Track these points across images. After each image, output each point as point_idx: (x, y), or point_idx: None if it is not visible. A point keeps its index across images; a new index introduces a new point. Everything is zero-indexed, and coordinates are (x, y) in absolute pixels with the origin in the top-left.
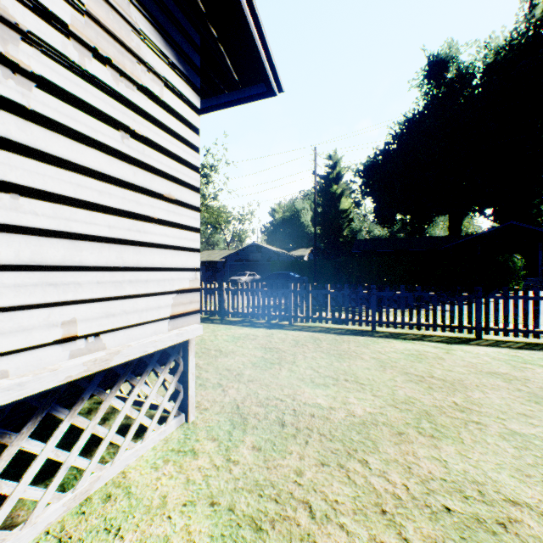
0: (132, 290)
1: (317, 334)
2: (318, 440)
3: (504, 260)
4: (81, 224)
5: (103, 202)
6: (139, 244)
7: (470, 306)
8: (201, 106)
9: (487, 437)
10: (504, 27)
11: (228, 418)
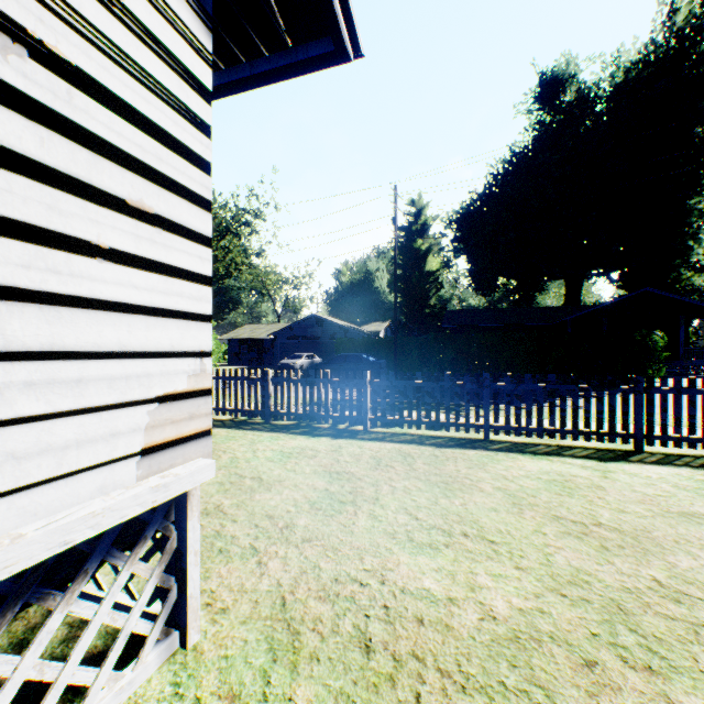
0: (35, 404)
1: (407, 447)
2: (440, 691)
3: (641, 337)
4: None
5: None
6: (56, 301)
7: (626, 404)
8: (224, 79)
9: None
10: (636, 38)
11: (264, 634)
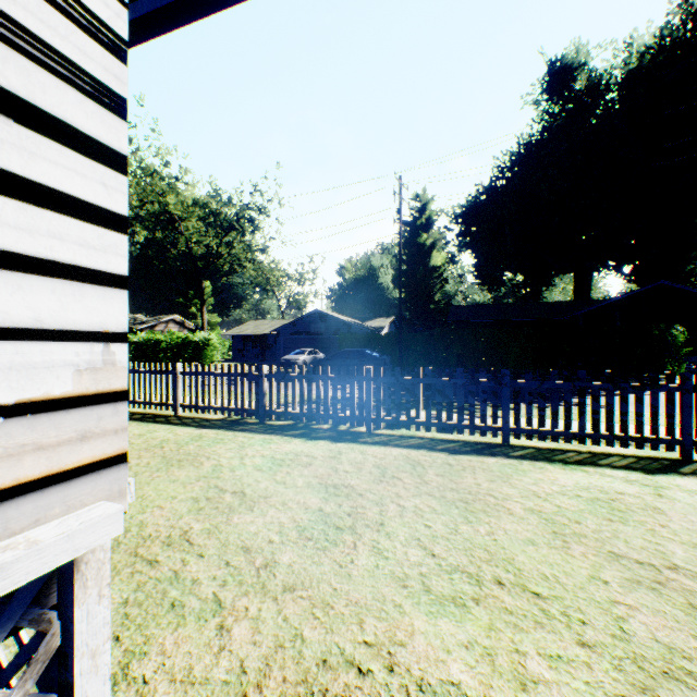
0: None
1: (416, 453)
2: None
3: (660, 332)
4: None
5: None
6: None
7: (671, 405)
8: None
9: None
10: (650, 22)
11: None
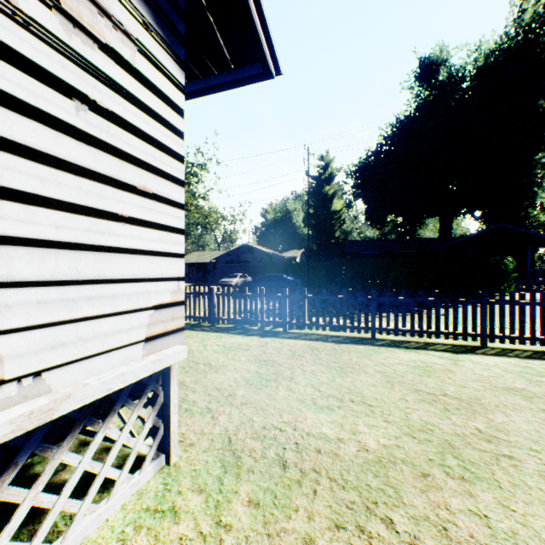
0: (92, 309)
1: (315, 343)
2: (329, 489)
3: (496, 262)
4: (10, 222)
5: (48, 193)
6: (102, 250)
7: (474, 312)
8: (187, 89)
9: (526, 478)
10: (494, 31)
11: (218, 458)
